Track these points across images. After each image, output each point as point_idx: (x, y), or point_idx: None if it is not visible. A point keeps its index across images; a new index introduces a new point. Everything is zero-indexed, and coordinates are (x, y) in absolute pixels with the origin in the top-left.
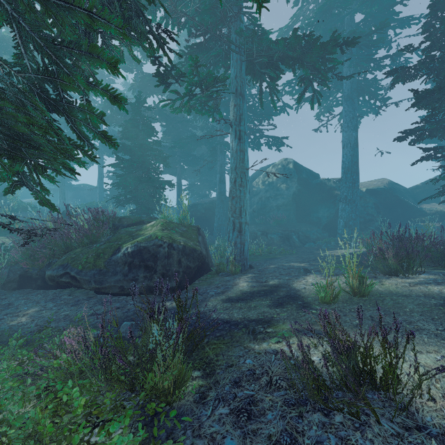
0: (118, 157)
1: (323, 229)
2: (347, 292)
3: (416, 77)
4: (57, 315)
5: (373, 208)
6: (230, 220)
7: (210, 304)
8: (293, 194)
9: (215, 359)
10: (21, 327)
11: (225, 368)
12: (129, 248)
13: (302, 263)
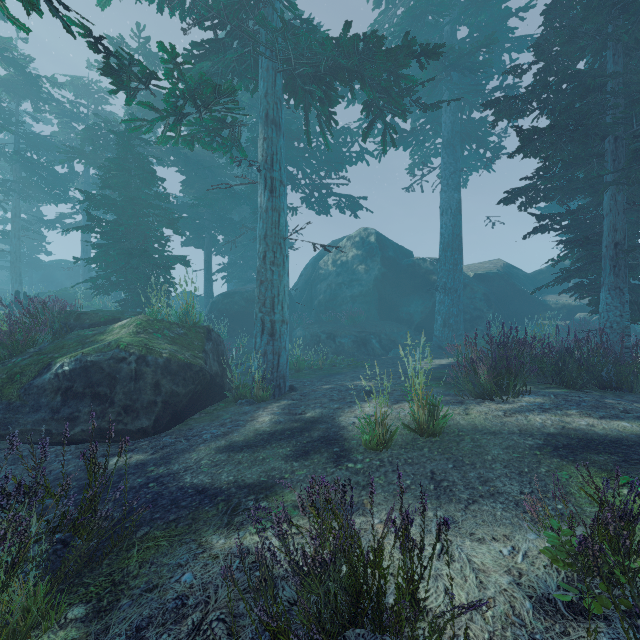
0: (91, 216)
1: (416, 329)
2: (411, 429)
3: (525, 112)
4: None
5: (482, 300)
6: (257, 317)
7: (193, 457)
8: (374, 279)
9: (134, 573)
10: None
11: (139, 596)
12: (66, 365)
13: (371, 382)
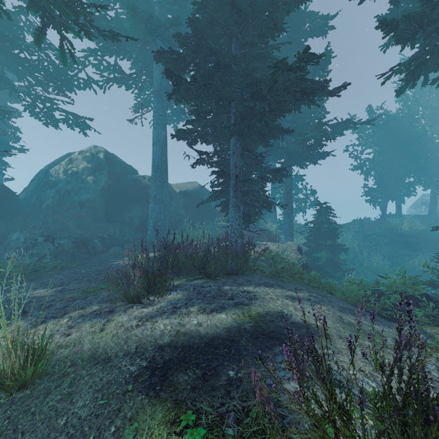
0: None
1: (136, 229)
2: None
3: (186, 70)
4: None
5: (182, 208)
6: None
7: None
8: (101, 189)
9: None
10: None
11: None
12: None
13: (53, 289)
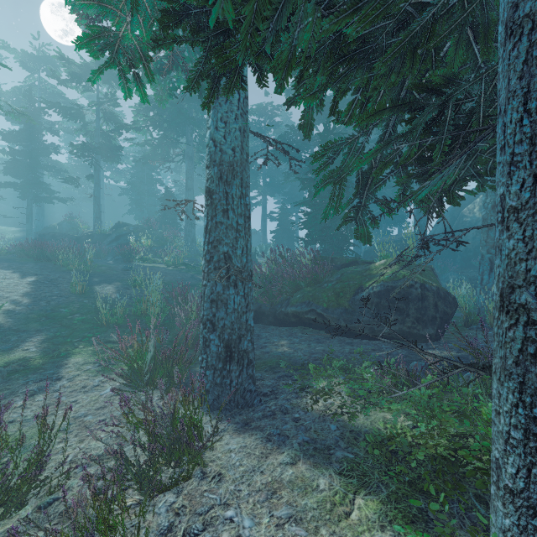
0: (311, 194)
1: None
2: None
3: None
4: (313, 349)
5: None
6: (484, 258)
7: None
8: None
9: None
10: (292, 355)
11: None
12: (374, 288)
13: None
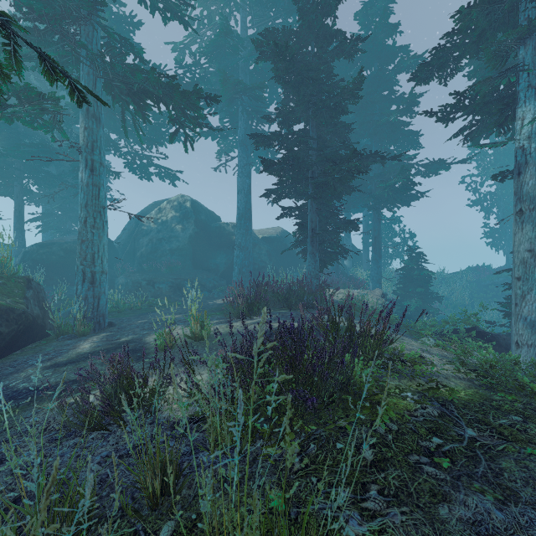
0: None
1: (221, 276)
2: (191, 338)
3: (272, 145)
4: None
5: (266, 255)
6: (79, 269)
7: (22, 375)
8: (189, 237)
9: None
10: None
11: None
12: None
13: (177, 315)
